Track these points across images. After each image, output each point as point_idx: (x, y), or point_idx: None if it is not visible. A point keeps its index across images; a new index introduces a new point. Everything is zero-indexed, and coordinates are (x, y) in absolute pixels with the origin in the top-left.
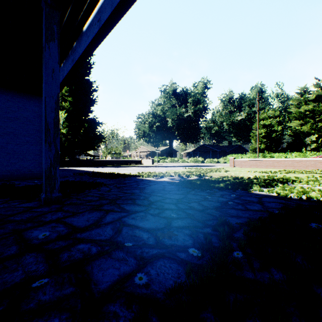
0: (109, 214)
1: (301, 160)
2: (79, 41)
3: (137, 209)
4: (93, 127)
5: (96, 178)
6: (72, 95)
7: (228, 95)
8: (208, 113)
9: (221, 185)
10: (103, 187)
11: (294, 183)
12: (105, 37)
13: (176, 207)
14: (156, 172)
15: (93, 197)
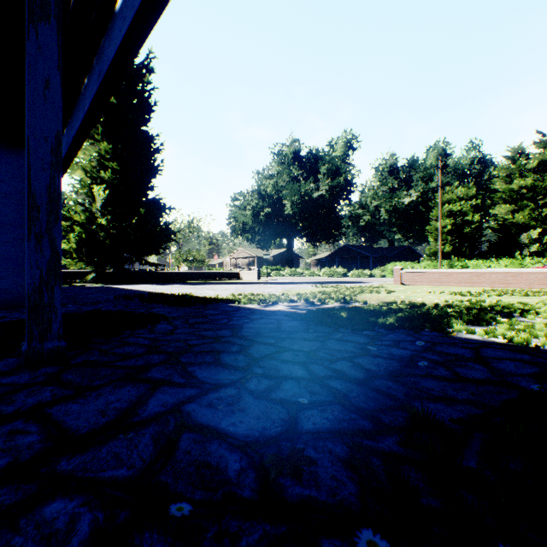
0: (159, 391)
1: (520, 272)
2: (109, 32)
3: (221, 377)
4: (154, 215)
5: (153, 306)
6: (118, 159)
7: (387, 162)
8: (354, 191)
9: (389, 321)
10: (162, 325)
11: (525, 316)
12: (159, 18)
13: (307, 371)
14: (265, 294)
15: (136, 347)
